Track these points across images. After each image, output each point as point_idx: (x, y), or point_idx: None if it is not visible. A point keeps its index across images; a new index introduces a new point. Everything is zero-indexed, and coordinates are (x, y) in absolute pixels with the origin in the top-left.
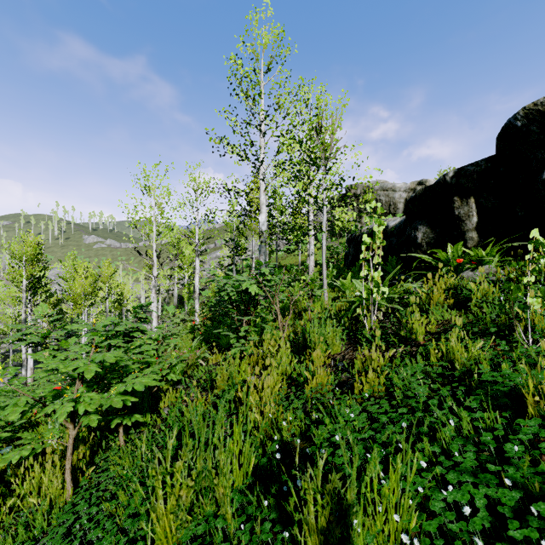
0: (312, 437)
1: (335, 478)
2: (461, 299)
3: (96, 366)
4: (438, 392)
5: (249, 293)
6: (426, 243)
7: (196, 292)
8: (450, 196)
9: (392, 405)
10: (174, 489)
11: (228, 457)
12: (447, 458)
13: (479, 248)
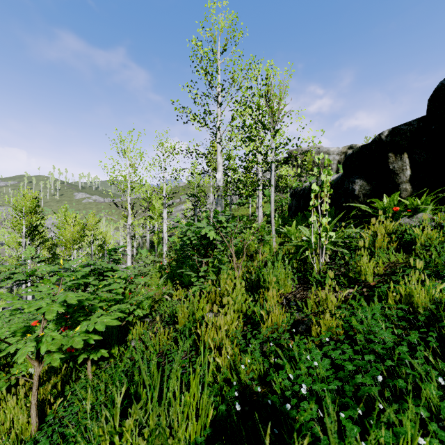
0: (271, 381)
1: None
2: (403, 243)
3: (59, 306)
4: (404, 338)
5: (208, 238)
6: (362, 194)
7: (164, 238)
8: (385, 152)
9: (352, 349)
10: None
11: (184, 409)
12: (435, 423)
13: (414, 197)
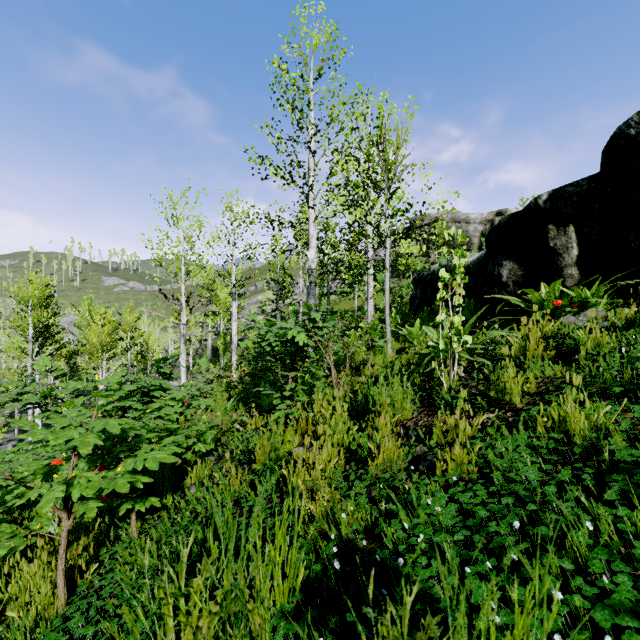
0: (380, 534)
1: (430, 623)
2: (564, 350)
3: (96, 437)
4: (554, 475)
5: (296, 343)
6: (512, 282)
7: (233, 343)
8: (544, 224)
9: (488, 492)
10: (191, 617)
11: (268, 568)
12: (582, 577)
13: (582, 287)
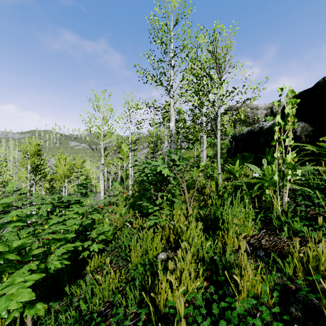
0: None
1: None
2: None
3: None
4: None
5: (163, 174)
6: (304, 135)
7: (129, 174)
8: None
9: None
10: None
11: None
12: None
13: None
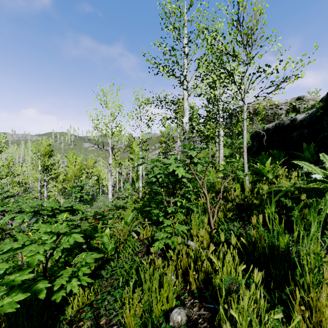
0: None
1: None
2: None
3: None
4: None
5: (176, 175)
6: None
7: (140, 175)
8: None
9: None
10: None
11: None
12: None
13: None
